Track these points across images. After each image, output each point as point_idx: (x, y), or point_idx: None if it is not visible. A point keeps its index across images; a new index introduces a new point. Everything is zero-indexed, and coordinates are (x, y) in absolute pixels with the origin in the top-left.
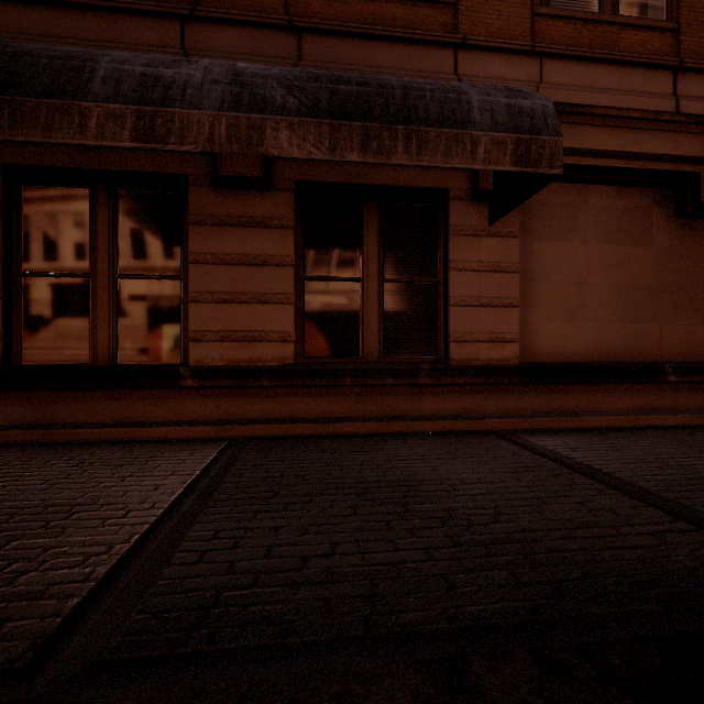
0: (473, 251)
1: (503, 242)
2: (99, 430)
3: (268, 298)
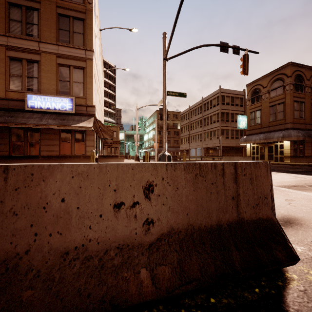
0: None
1: None
2: (299, 161)
3: (309, 149)
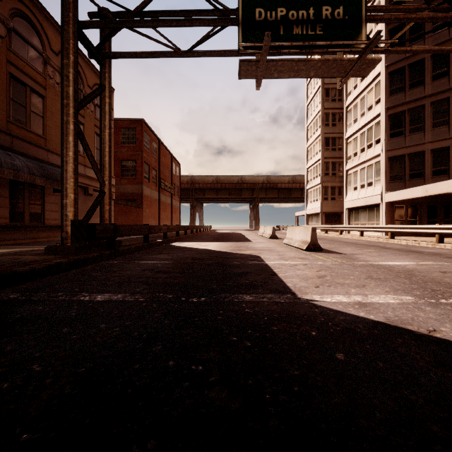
0: (50, 198)
1: (56, 197)
2: None
3: (2, 206)
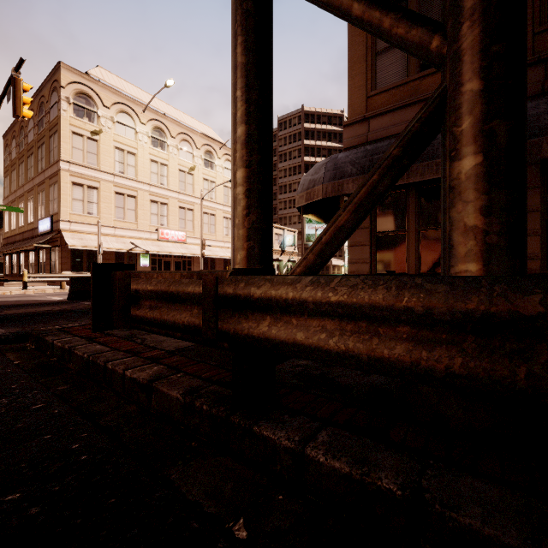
0: None
1: None
2: None
3: None
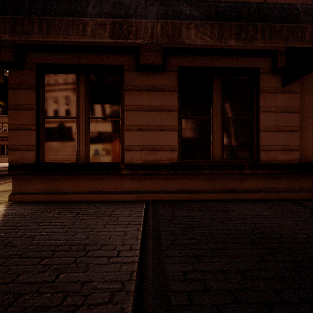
0: (273, 101)
1: (290, 96)
2: (81, 195)
3: (164, 128)
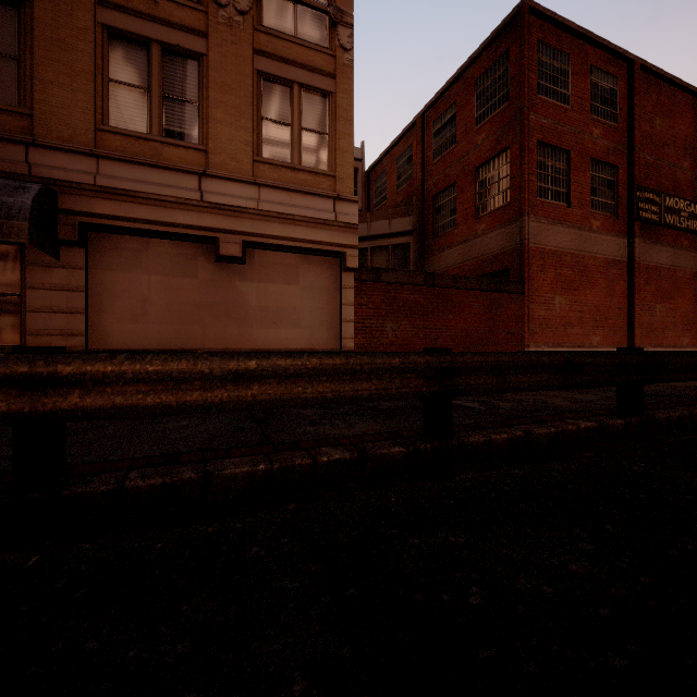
0: (47, 277)
1: (72, 272)
2: None
3: None
